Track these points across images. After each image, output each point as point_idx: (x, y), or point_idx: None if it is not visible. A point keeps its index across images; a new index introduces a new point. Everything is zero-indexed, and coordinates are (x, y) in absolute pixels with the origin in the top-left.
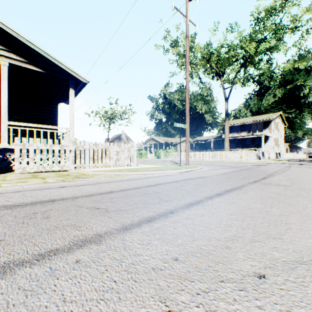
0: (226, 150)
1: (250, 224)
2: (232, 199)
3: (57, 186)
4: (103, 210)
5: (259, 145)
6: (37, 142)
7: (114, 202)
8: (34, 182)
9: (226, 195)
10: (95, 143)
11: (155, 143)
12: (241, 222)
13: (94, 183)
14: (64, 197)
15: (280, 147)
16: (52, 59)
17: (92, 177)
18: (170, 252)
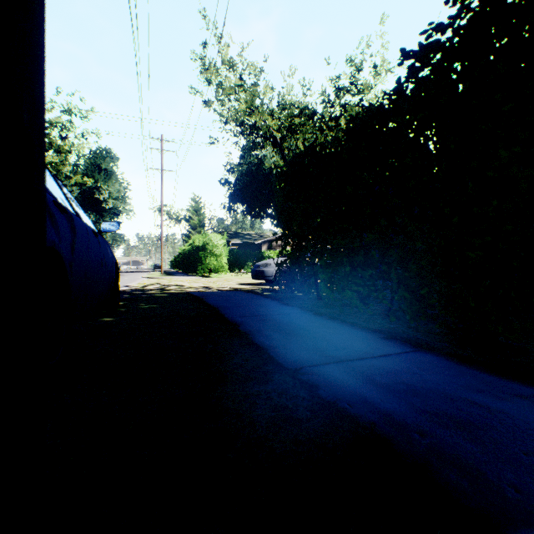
0: None
1: None
2: None
3: None
4: None
5: None
6: None
7: None
8: None
9: None
10: None
11: None
12: None
13: None
14: None
15: None
16: None
17: None
18: None
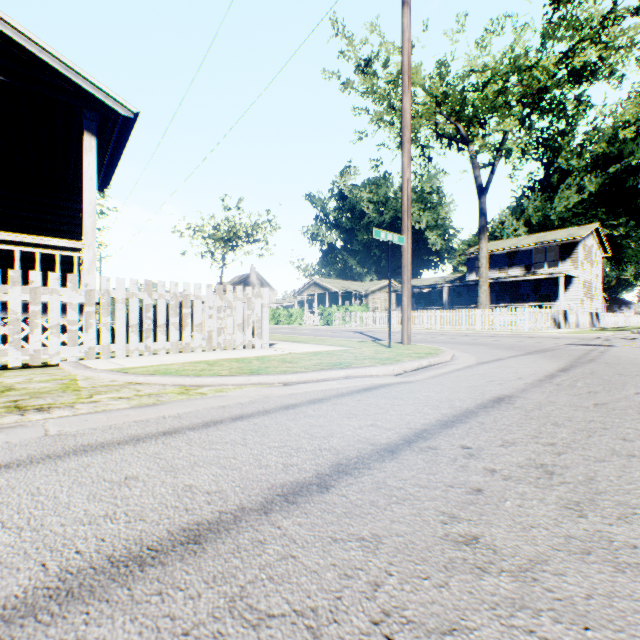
0: (484, 307)
1: None
2: None
3: None
4: None
5: (550, 295)
6: None
7: None
8: None
9: None
10: (146, 282)
11: (321, 293)
12: None
13: (11, 459)
14: None
15: (594, 302)
16: (19, 37)
17: (79, 402)
18: None
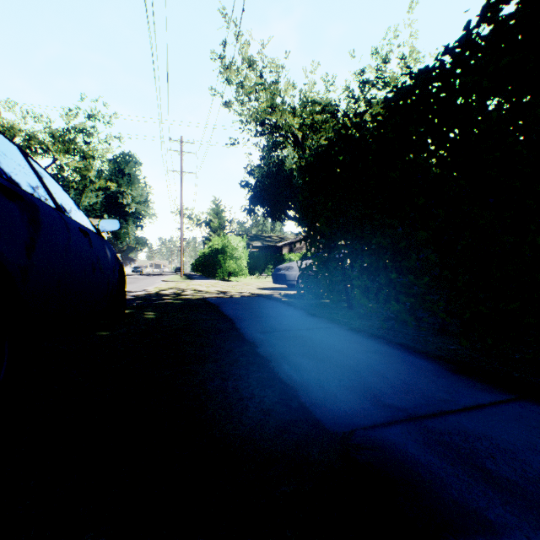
0: None
1: None
2: None
3: None
4: None
5: None
6: None
7: None
8: None
9: None
10: None
11: None
12: None
13: None
14: None
15: None
16: None
17: None
18: None
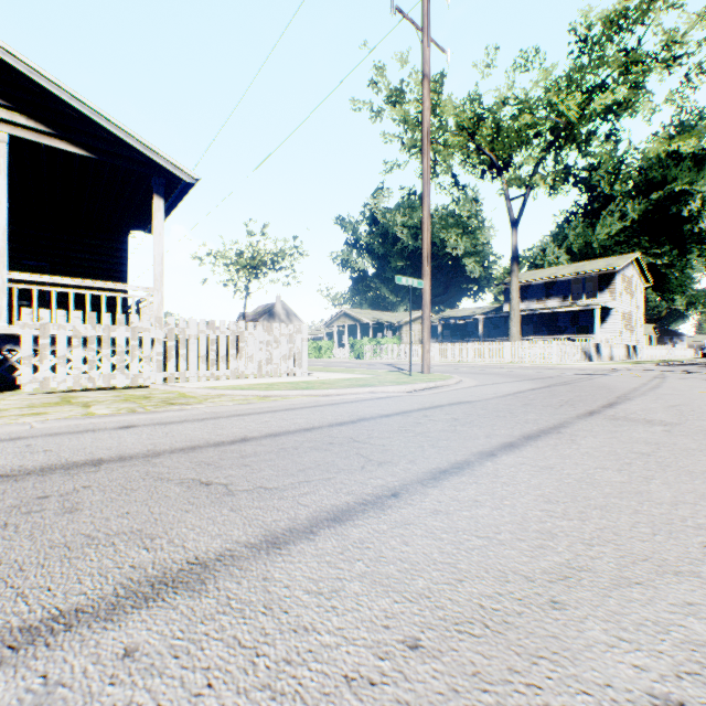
0: (515, 339)
1: (604, 528)
2: (545, 459)
3: (115, 425)
4: (220, 488)
5: (589, 327)
6: (76, 320)
7: (250, 465)
8: (61, 415)
9: (528, 449)
10: (211, 322)
11: (352, 324)
12: (579, 524)
13: (205, 417)
14: (126, 454)
15: (635, 334)
16: (111, 126)
17: (203, 402)
18: (397, 619)
